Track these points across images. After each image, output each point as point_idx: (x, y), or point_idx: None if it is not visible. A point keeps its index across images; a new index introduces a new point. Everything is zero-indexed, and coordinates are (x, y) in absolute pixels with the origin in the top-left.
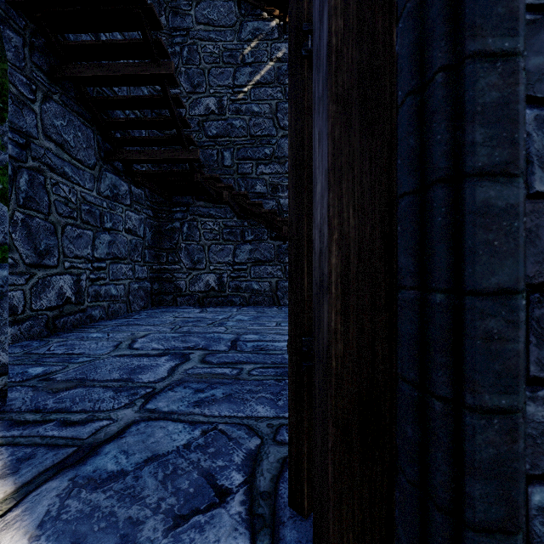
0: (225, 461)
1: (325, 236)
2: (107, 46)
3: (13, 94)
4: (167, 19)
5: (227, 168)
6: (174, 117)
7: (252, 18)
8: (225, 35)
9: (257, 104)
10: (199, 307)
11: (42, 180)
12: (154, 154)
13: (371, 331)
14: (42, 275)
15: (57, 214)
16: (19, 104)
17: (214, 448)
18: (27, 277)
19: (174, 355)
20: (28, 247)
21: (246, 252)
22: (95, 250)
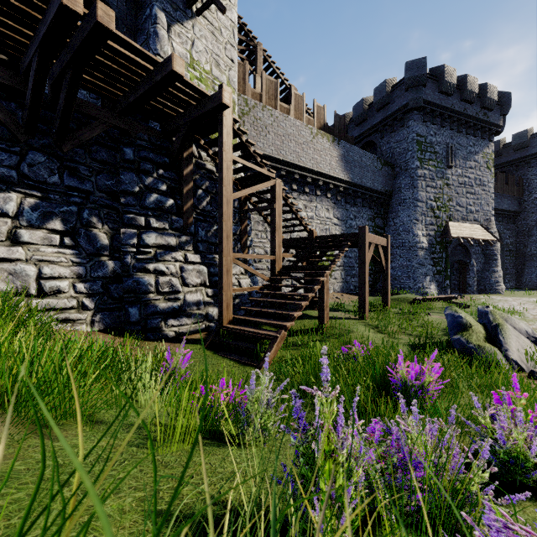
0: None
1: None
2: None
3: None
4: None
5: None
6: None
7: None
8: None
9: None
10: None
11: None
12: None
13: None
14: None
15: None
16: None
17: None
18: None
19: None
20: None
21: None
22: None
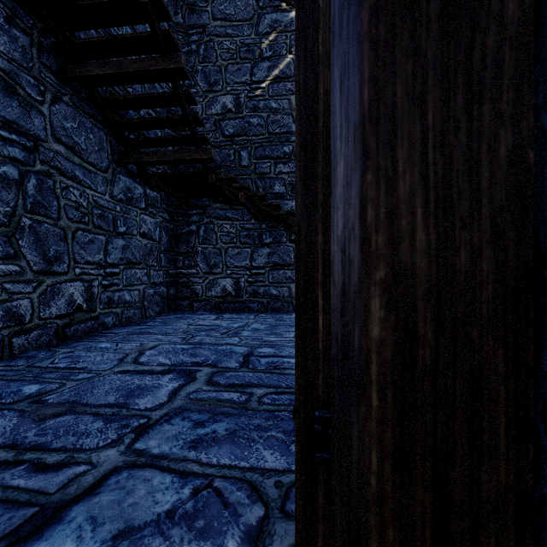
0: (215, 544)
1: (353, 267)
2: (115, 41)
3: (19, 96)
4: (183, 17)
5: (244, 168)
6: (186, 115)
7: (270, 10)
8: (242, 29)
9: (275, 100)
10: (215, 313)
11: (52, 184)
12: (167, 155)
13: (468, 504)
14: (51, 283)
15: (67, 219)
16: (26, 106)
17: (204, 520)
18: (35, 285)
19: (180, 373)
20: (36, 254)
21: (263, 255)
22: (108, 255)
